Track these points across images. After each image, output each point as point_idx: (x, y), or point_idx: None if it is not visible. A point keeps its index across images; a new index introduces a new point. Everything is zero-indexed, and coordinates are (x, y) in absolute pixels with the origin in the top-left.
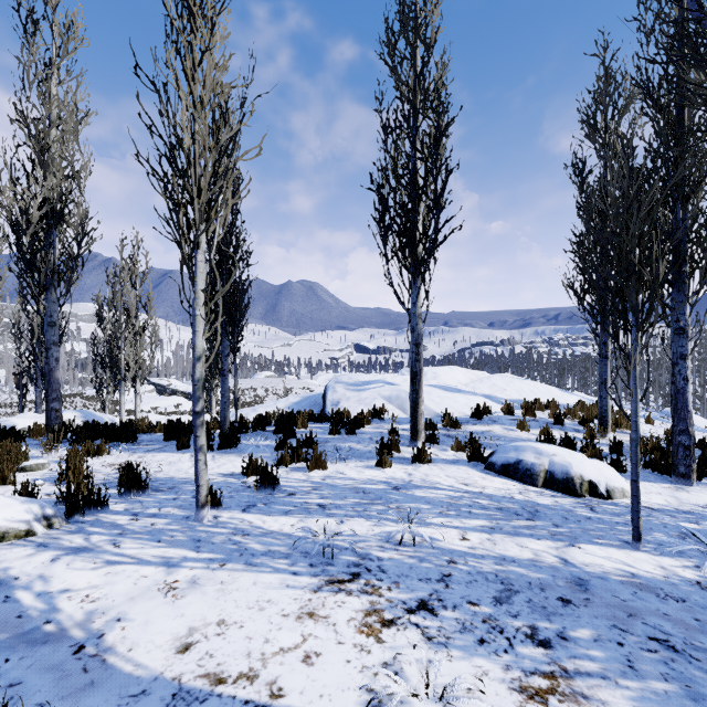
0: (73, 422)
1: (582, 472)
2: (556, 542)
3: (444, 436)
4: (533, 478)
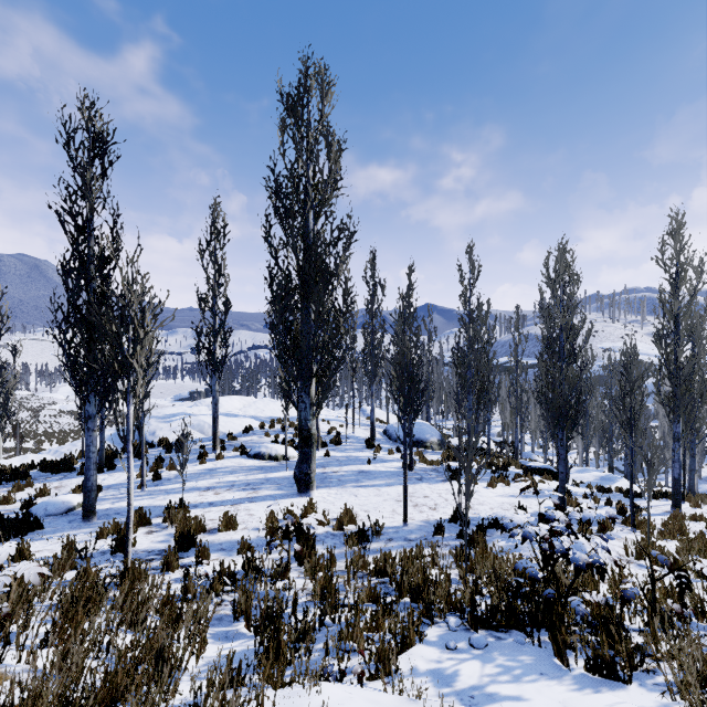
0: None
1: (281, 452)
2: (265, 474)
3: (229, 446)
4: (264, 458)
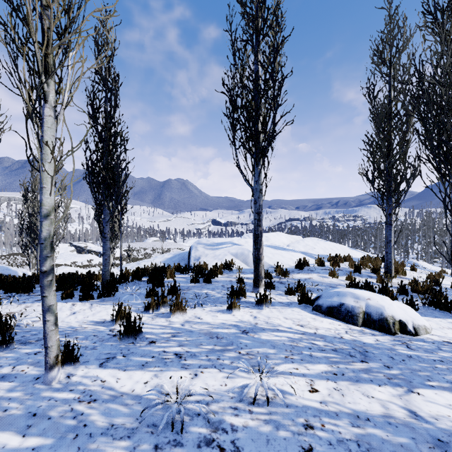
0: None
1: (393, 313)
2: (396, 388)
3: (278, 283)
4: (353, 319)
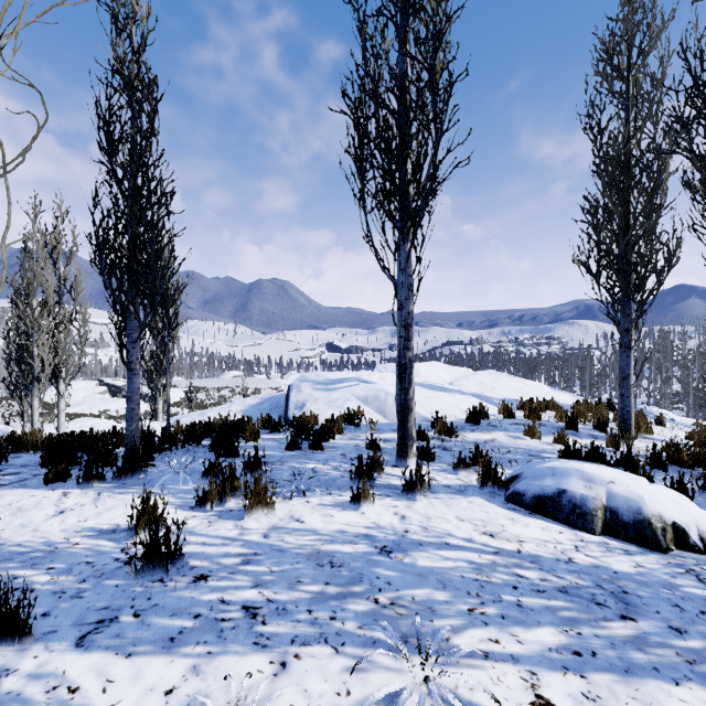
0: None
1: (660, 509)
2: None
3: (439, 449)
4: (586, 520)
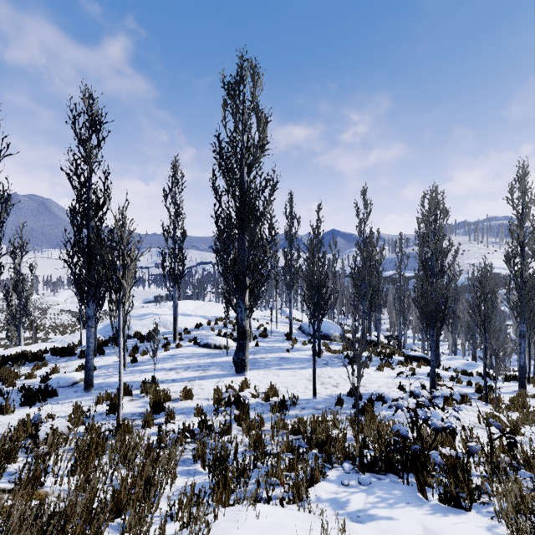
0: None
1: (223, 343)
2: (212, 359)
3: (185, 338)
4: (211, 347)
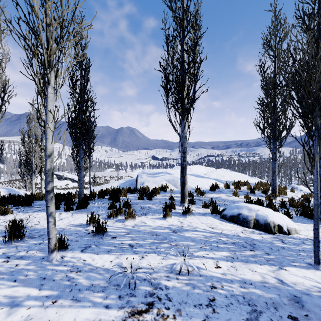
0: (1, 194)
1: (274, 220)
2: (271, 266)
3: (197, 200)
4: (247, 223)
